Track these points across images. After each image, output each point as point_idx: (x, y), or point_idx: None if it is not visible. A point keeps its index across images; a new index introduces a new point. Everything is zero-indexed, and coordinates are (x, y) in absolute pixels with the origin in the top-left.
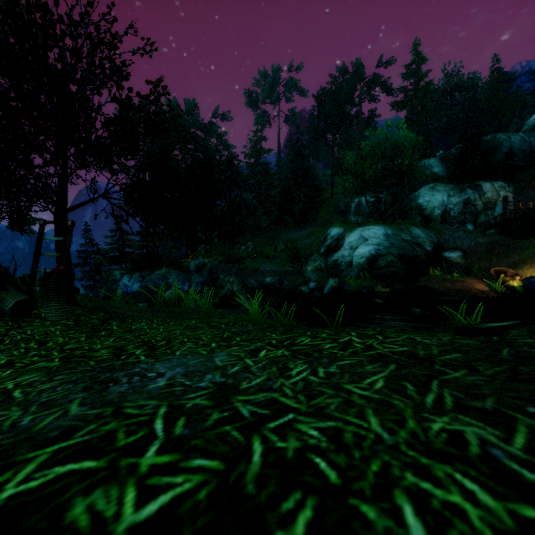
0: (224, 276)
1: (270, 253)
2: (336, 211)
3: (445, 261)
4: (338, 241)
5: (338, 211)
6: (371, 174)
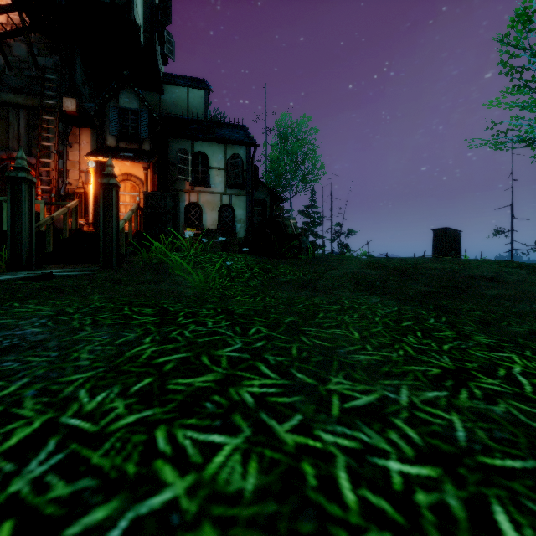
0: None
1: None
2: None
3: None
4: None
5: None
6: None
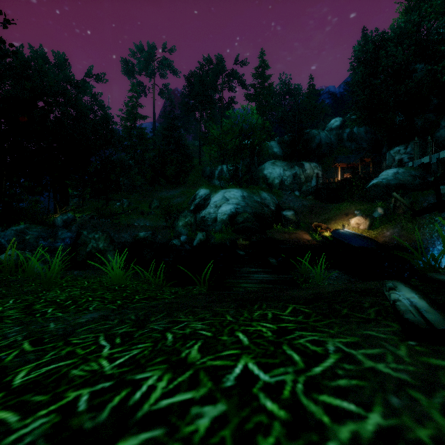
0: (88, 232)
1: (145, 210)
2: (203, 176)
3: (283, 218)
4: (206, 200)
5: (205, 175)
6: (231, 146)
